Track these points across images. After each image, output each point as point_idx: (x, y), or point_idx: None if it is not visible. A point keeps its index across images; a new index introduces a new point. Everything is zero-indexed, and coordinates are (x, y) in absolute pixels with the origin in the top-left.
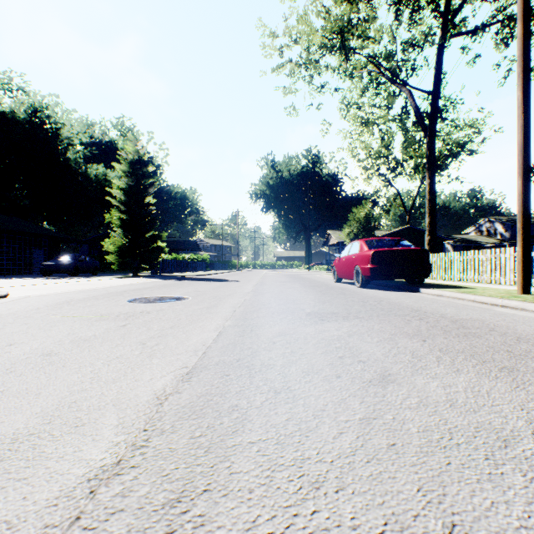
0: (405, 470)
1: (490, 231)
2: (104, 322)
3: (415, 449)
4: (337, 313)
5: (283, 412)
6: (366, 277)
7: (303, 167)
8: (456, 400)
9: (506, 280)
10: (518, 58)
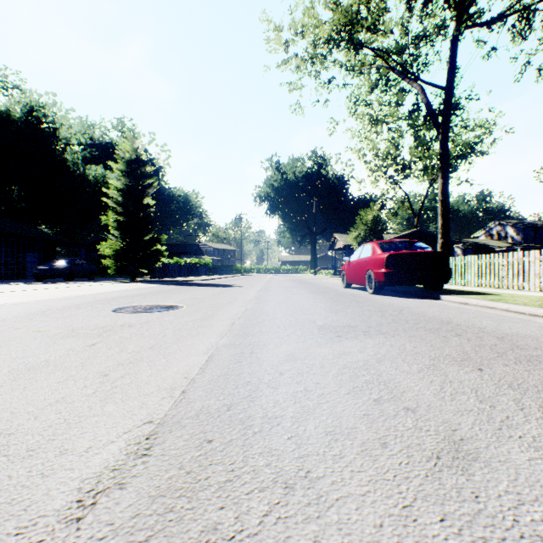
0: None
1: (500, 235)
2: (71, 339)
3: None
4: (355, 326)
5: None
6: (380, 282)
7: (308, 169)
8: None
9: (530, 286)
10: None
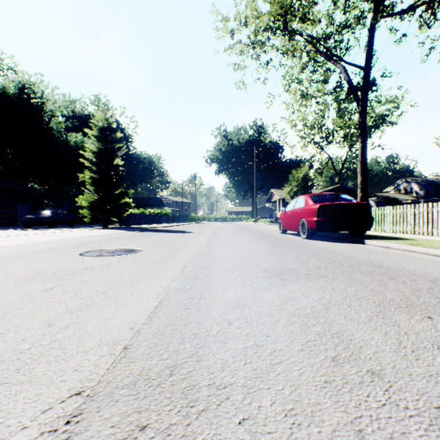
0: None
1: (407, 190)
2: (31, 283)
3: None
4: (295, 269)
5: None
6: (312, 229)
7: (250, 136)
8: None
9: (438, 232)
10: None
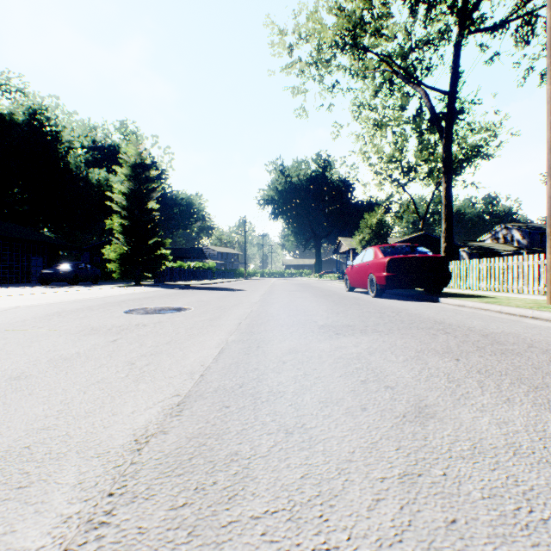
0: None
1: (506, 238)
2: (93, 336)
3: (487, 530)
4: (353, 326)
5: (297, 464)
6: (381, 286)
7: (313, 172)
8: (520, 444)
9: (529, 289)
10: (547, 49)
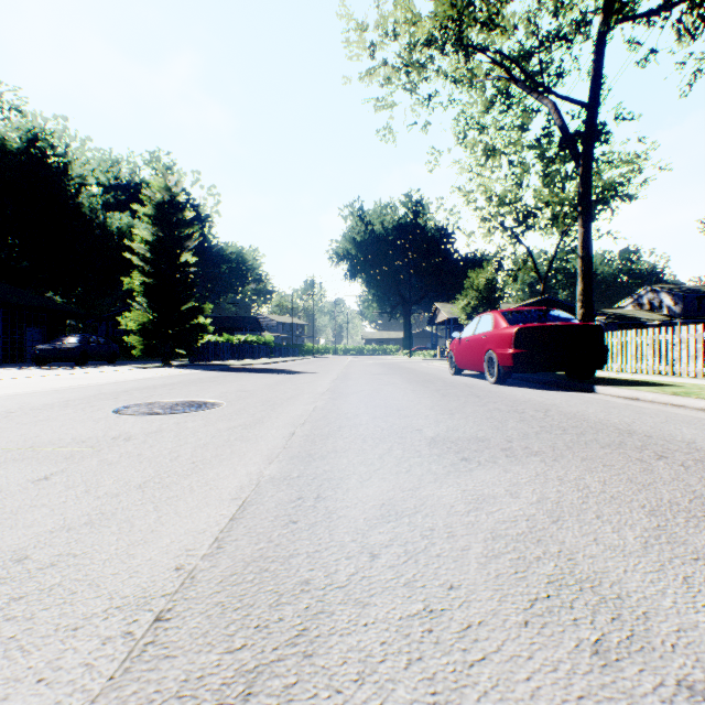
0: None
1: (653, 304)
2: (14, 467)
3: None
4: (486, 439)
5: None
6: (506, 368)
7: (401, 218)
8: None
9: None
10: None
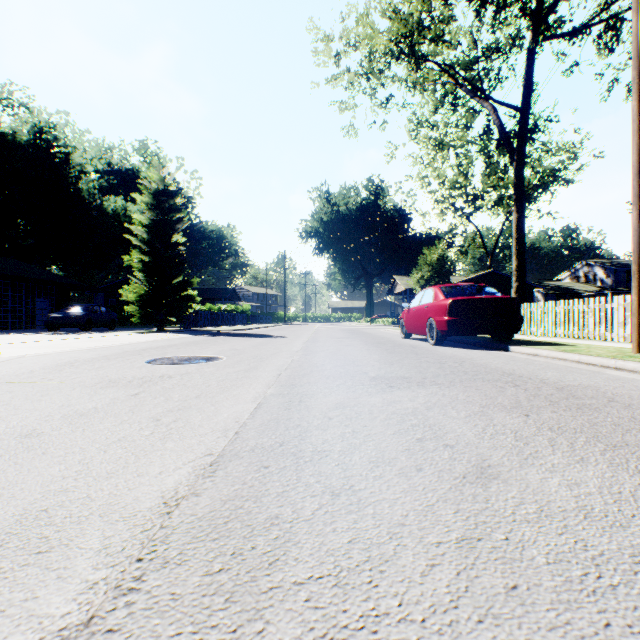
0: (542, 638)
1: (588, 277)
2: (112, 390)
3: (550, 596)
4: (409, 377)
5: (344, 528)
6: (442, 332)
7: (363, 200)
8: (592, 507)
9: (613, 336)
10: (633, 59)
